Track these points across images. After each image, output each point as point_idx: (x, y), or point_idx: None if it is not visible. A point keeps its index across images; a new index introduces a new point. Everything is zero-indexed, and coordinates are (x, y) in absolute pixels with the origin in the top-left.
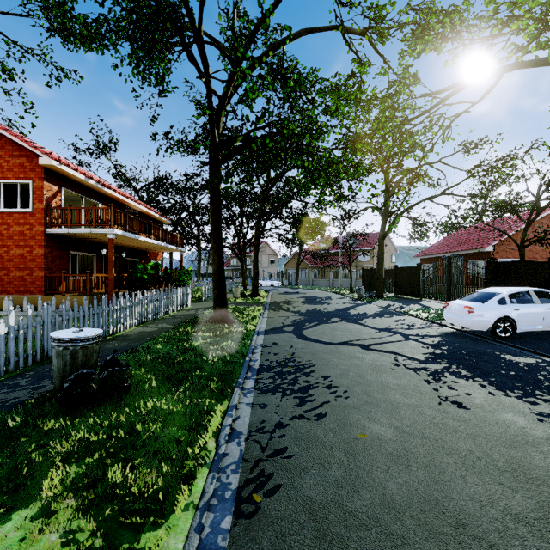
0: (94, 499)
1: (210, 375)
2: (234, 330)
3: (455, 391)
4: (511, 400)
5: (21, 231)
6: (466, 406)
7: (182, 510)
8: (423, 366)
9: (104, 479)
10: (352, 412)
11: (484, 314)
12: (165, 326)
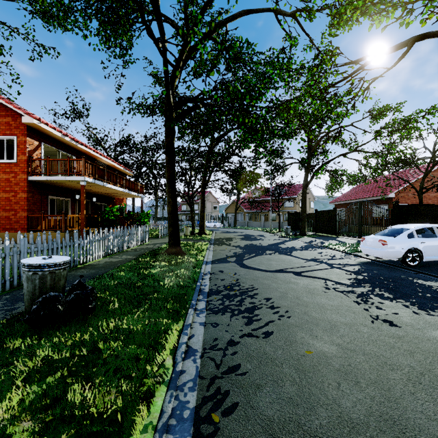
0: (51, 421)
1: (167, 297)
2: (186, 260)
3: (383, 311)
4: (435, 319)
5: (7, 178)
6: (396, 324)
7: (141, 432)
8: (350, 289)
9: (64, 398)
10: (296, 330)
11: (396, 246)
12: (128, 257)
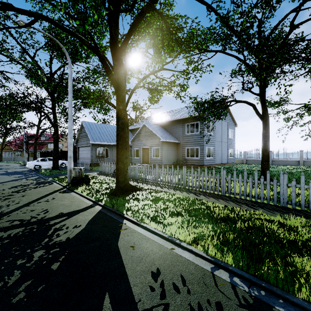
0: None
1: None
2: None
3: None
4: None
5: None
6: None
7: None
8: None
9: None
10: None
11: (31, 164)
12: None
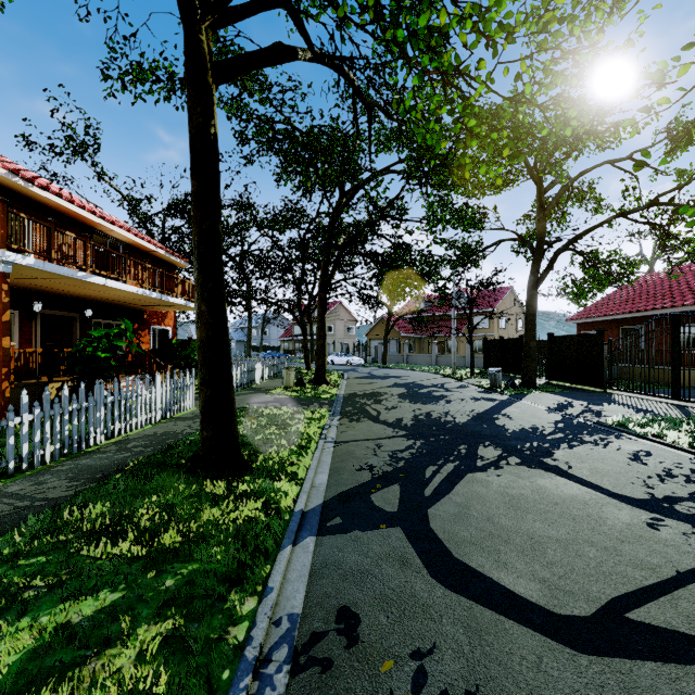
0: None
1: None
2: (226, 518)
3: None
4: None
5: None
6: None
7: None
8: None
9: None
10: None
11: None
12: (46, 495)
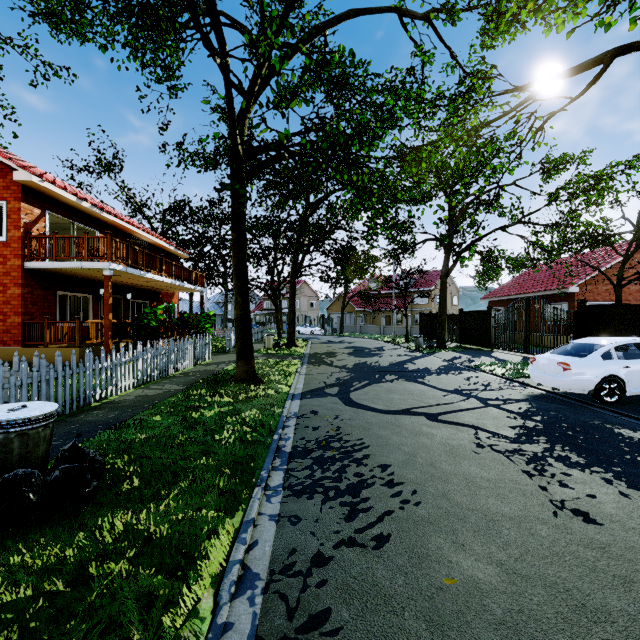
0: None
1: (222, 464)
2: (261, 393)
3: (571, 491)
4: None
5: None
6: (595, 518)
7: None
8: (516, 447)
9: None
10: (429, 533)
11: (584, 372)
12: (172, 388)
